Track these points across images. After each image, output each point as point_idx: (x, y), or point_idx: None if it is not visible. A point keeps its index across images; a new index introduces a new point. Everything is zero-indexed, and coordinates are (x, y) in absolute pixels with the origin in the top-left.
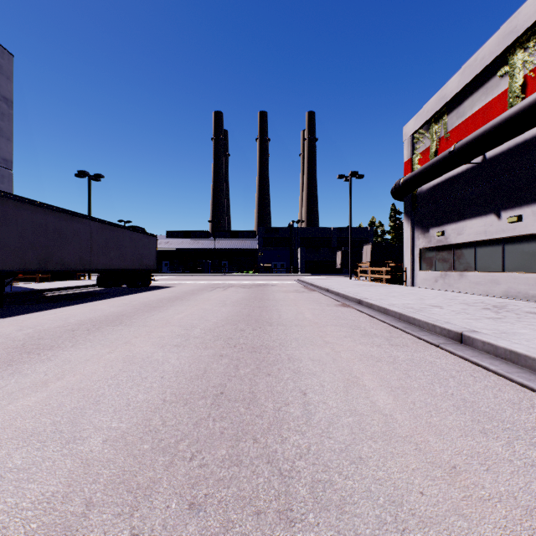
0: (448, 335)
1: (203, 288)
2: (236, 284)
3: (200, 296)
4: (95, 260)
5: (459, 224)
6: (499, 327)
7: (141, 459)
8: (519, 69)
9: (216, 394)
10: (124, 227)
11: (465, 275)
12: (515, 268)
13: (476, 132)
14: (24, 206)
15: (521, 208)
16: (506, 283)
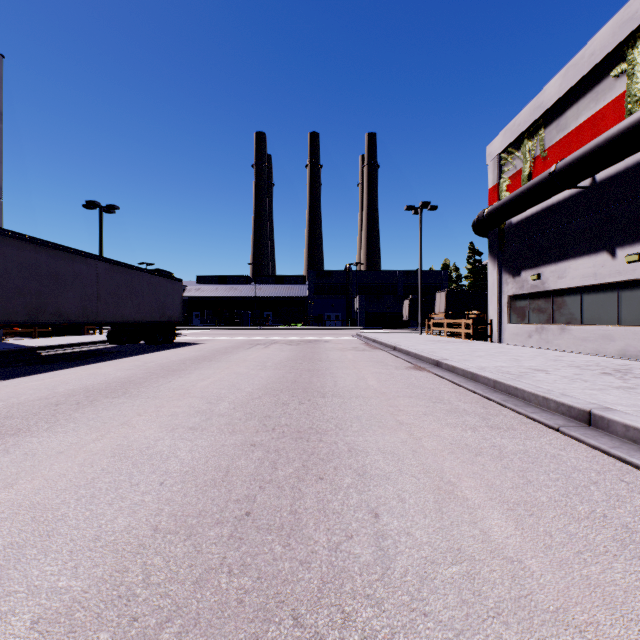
0: (568, 413)
1: (239, 345)
2: (281, 340)
3: (234, 356)
4: (103, 310)
5: (560, 264)
6: (638, 401)
7: None
8: None
9: (239, 517)
10: (141, 269)
11: (568, 329)
12: (635, 320)
13: (584, 147)
14: (8, 241)
15: None
16: (623, 339)
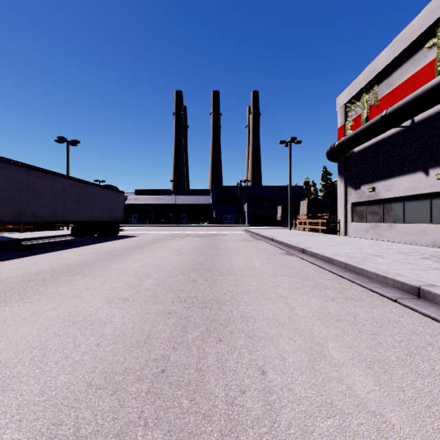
0: (402, 288)
1: (163, 237)
2: (192, 233)
3: (159, 245)
4: (68, 212)
5: (388, 181)
6: None
7: None
8: None
9: (155, 374)
10: (94, 184)
11: (394, 226)
12: None
13: (407, 98)
14: None
15: None
16: (434, 233)
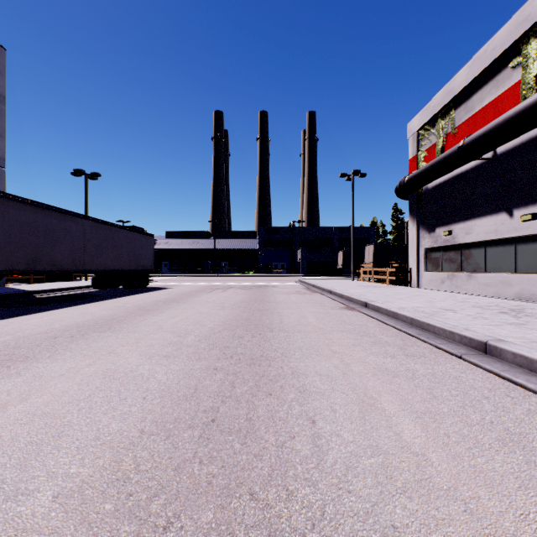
0: (469, 344)
1: (201, 289)
2: (236, 285)
3: (198, 298)
4: (89, 260)
5: (467, 222)
6: (526, 334)
7: (97, 529)
8: (533, 60)
9: (206, 423)
10: (120, 226)
11: (474, 276)
12: (528, 269)
13: (487, 126)
14: (11, 203)
15: (535, 206)
16: (518, 285)
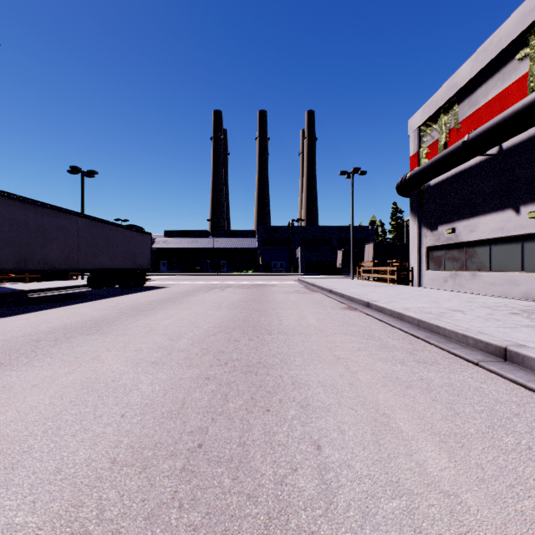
0: (486, 349)
1: (199, 289)
2: (234, 284)
3: (194, 298)
4: (83, 258)
5: (471, 220)
6: None
7: None
8: None
9: (191, 449)
10: (115, 224)
11: (478, 275)
12: None
13: (493, 120)
14: None
15: None
16: (526, 284)
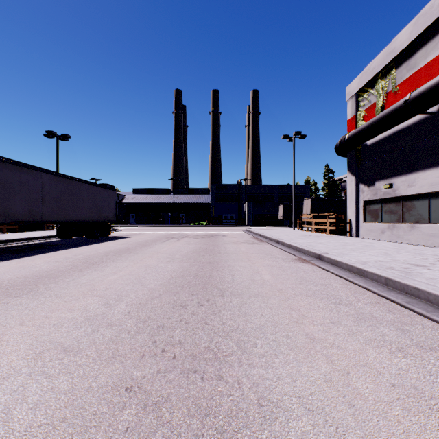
0: None
1: (157, 239)
2: (190, 234)
3: (151, 248)
4: (48, 211)
5: (410, 175)
6: None
7: None
8: None
9: None
10: (81, 180)
11: (417, 226)
12: None
13: (438, 77)
14: None
15: None
16: None
